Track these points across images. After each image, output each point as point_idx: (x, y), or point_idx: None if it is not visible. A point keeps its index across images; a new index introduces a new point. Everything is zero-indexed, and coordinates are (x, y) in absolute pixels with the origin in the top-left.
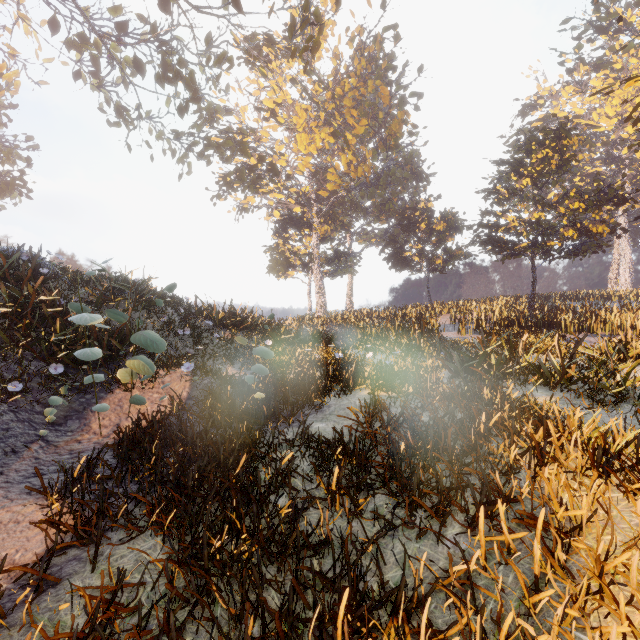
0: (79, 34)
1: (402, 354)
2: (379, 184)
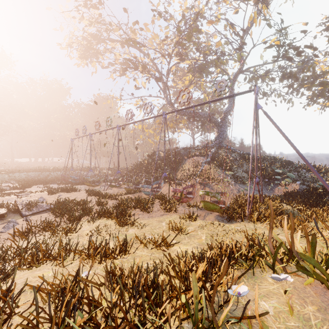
0: (251, 76)
1: None
2: None
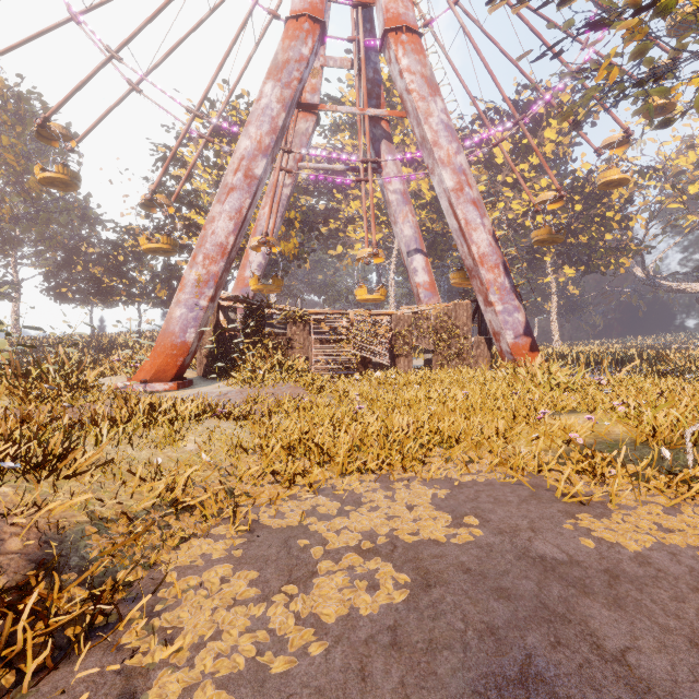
0: None
1: None
2: (39, 220)
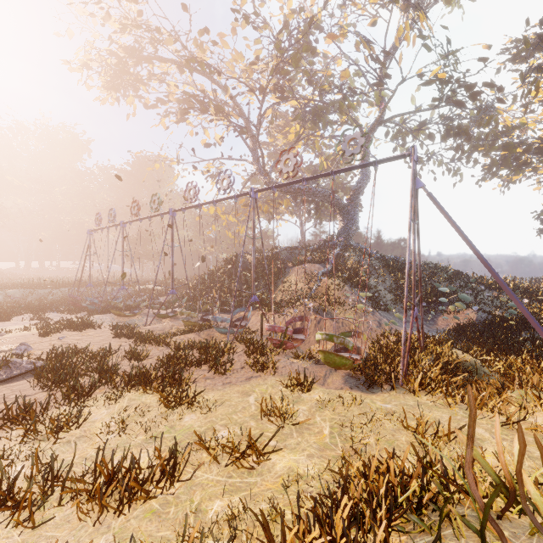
0: (397, 131)
1: None
2: None
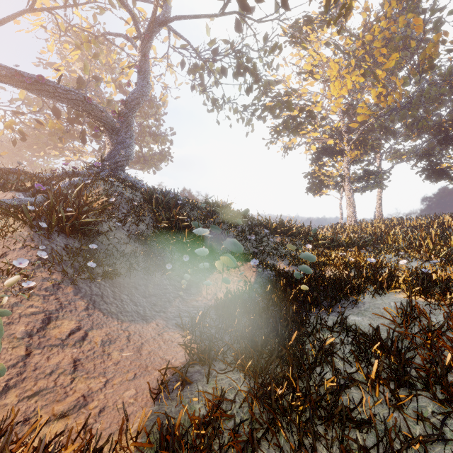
0: (194, 64)
1: (441, 262)
2: (410, 106)
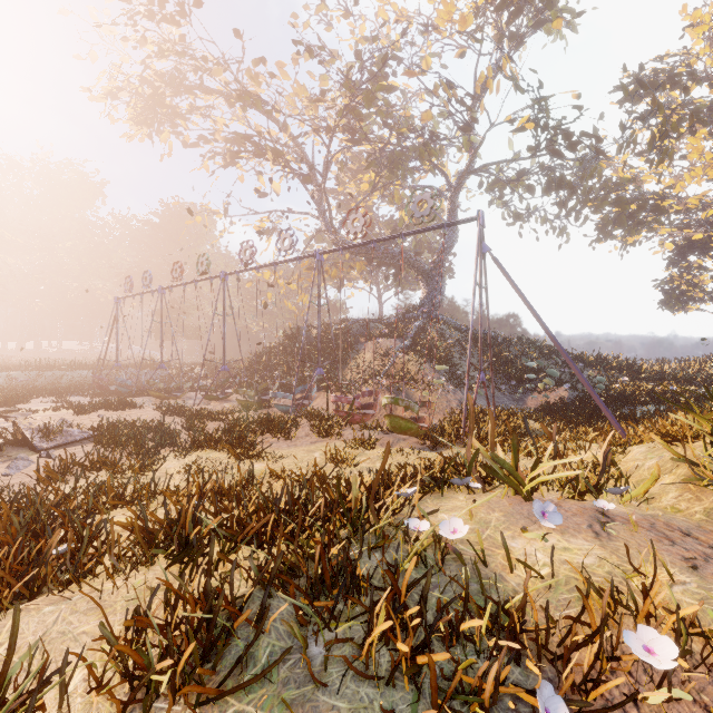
0: (492, 181)
1: None
2: None
